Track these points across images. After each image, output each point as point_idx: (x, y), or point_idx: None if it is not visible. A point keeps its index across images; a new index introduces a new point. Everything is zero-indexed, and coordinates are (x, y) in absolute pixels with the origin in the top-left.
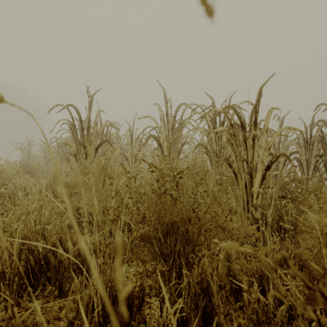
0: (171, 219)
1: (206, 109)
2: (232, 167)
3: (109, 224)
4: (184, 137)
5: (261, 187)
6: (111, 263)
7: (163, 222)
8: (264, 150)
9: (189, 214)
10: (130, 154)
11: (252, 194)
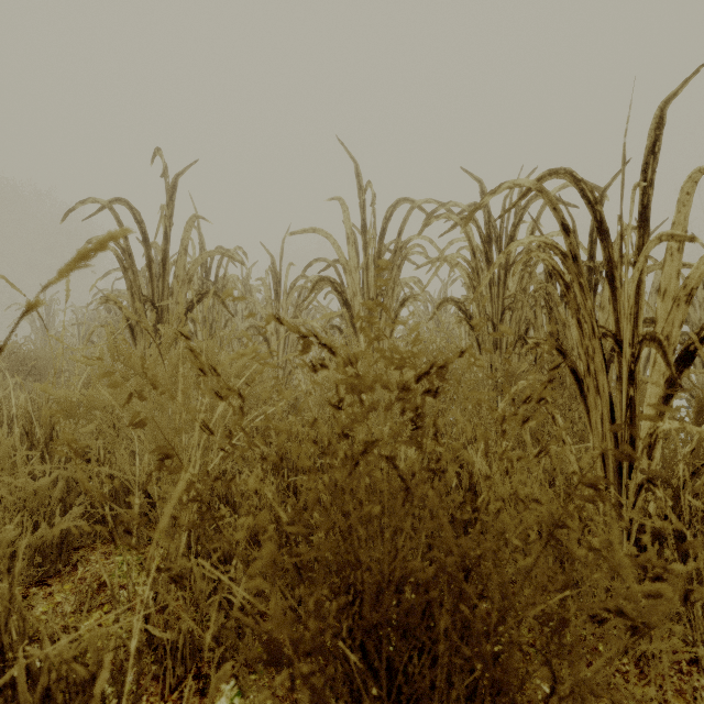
0: (395, 573)
1: (462, 212)
2: (567, 355)
3: (181, 539)
4: (405, 285)
5: (663, 419)
6: (183, 676)
7: (360, 580)
8: (673, 302)
9: (467, 546)
10: (273, 326)
11: (634, 439)
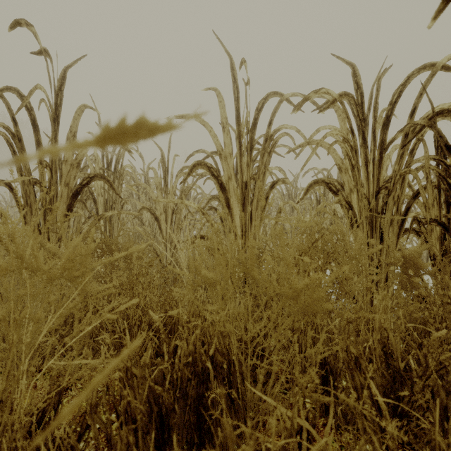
0: None
1: (328, 102)
2: None
3: None
4: (272, 172)
5: None
6: None
7: None
8: None
9: None
10: (162, 207)
11: None
